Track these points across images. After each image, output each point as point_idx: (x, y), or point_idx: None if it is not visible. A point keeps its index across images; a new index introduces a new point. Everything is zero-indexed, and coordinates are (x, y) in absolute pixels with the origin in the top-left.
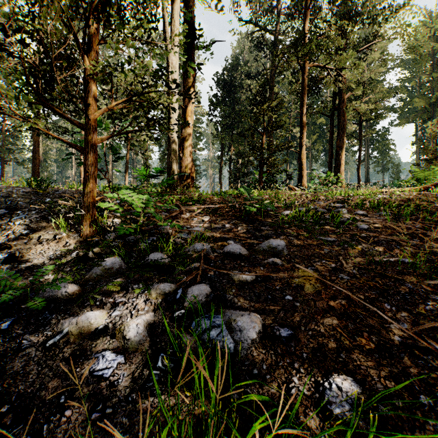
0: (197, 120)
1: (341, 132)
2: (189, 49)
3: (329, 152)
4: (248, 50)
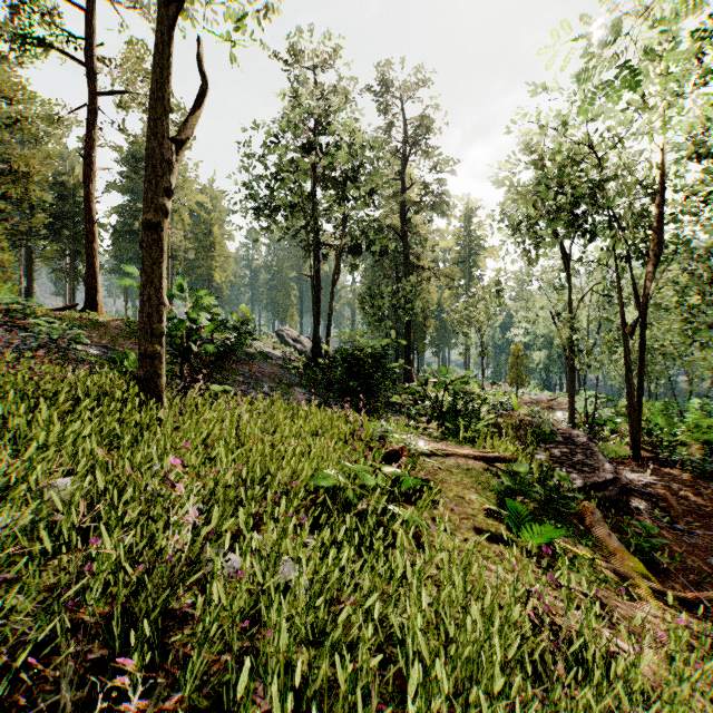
0: None
1: None
2: None
3: None
4: None
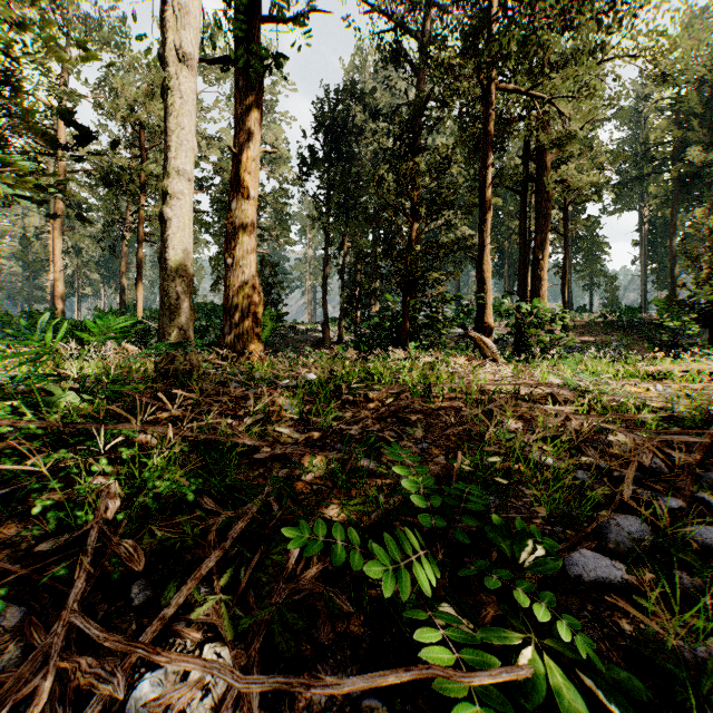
0: (283, 192)
1: (543, 221)
2: (249, 17)
3: (521, 258)
4: (373, 73)
